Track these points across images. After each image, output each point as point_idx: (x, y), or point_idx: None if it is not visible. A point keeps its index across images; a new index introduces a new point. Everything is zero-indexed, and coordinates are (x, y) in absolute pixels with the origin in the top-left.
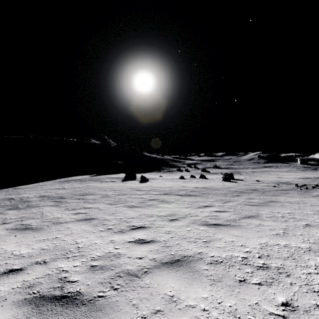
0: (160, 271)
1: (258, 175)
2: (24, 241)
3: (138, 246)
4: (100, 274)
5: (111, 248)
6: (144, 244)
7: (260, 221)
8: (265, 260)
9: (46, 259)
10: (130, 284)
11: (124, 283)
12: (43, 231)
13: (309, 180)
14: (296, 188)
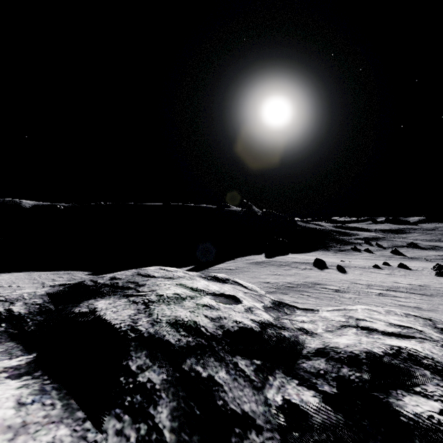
0: None
1: None
2: None
3: None
4: None
5: None
6: None
7: None
8: None
9: None
10: None
11: None
12: None
13: None
14: None
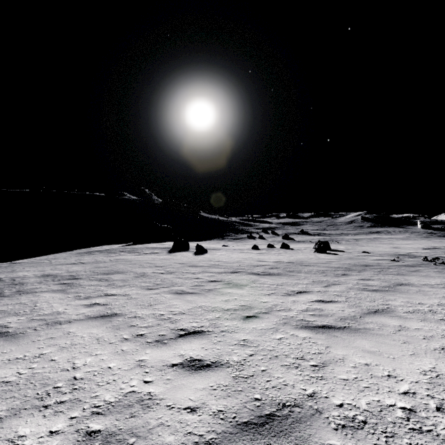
0: None
1: (364, 244)
2: None
3: (188, 378)
4: None
5: (137, 381)
6: (201, 373)
7: (399, 320)
8: None
9: None
10: None
11: None
12: (23, 340)
13: (439, 251)
14: (427, 263)
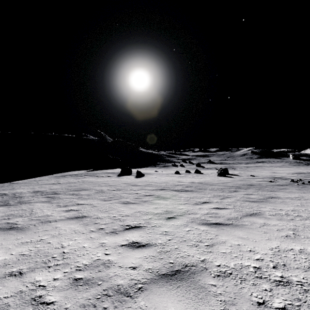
0: (157, 288)
1: (252, 170)
2: (4, 245)
3: (131, 252)
4: (83, 292)
5: (101, 254)
6: (139, 249)
7: (265, 220)
8: (282, 271)
9: (23, 269)
10: (119, 309)
11: (113, 306)
12: (28, 231)
13: (303, 175)
14: (292, 183)
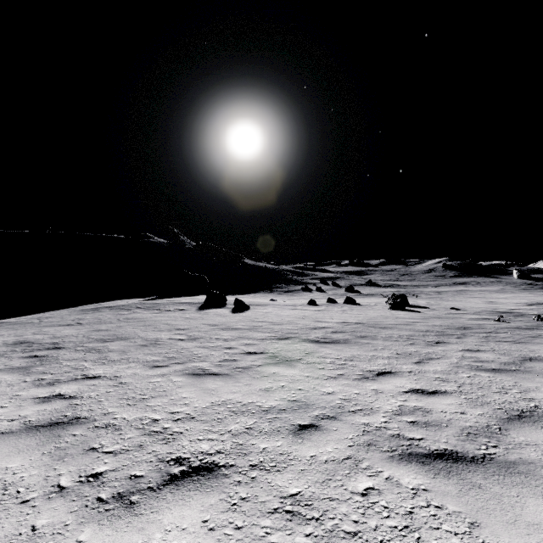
0: None
1: (450, 298)
2: None
3: None
4: None
5: None
6: None
7: None
8: None
9: None
10: None
11: None
12: None
13: None
14: None
